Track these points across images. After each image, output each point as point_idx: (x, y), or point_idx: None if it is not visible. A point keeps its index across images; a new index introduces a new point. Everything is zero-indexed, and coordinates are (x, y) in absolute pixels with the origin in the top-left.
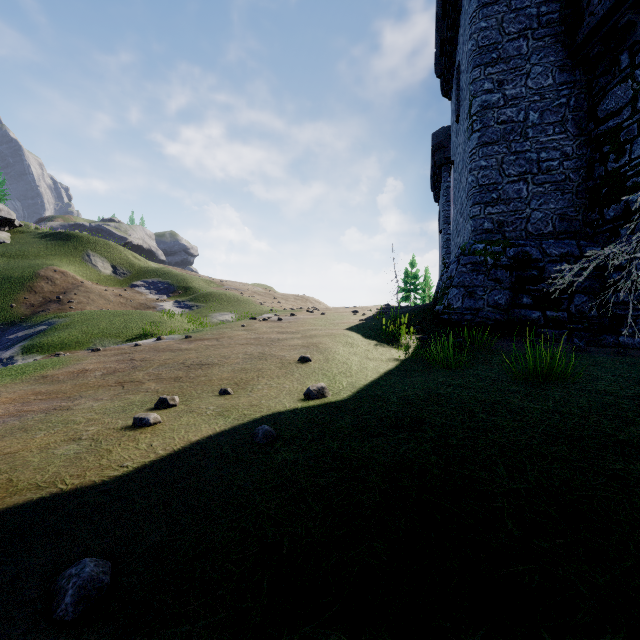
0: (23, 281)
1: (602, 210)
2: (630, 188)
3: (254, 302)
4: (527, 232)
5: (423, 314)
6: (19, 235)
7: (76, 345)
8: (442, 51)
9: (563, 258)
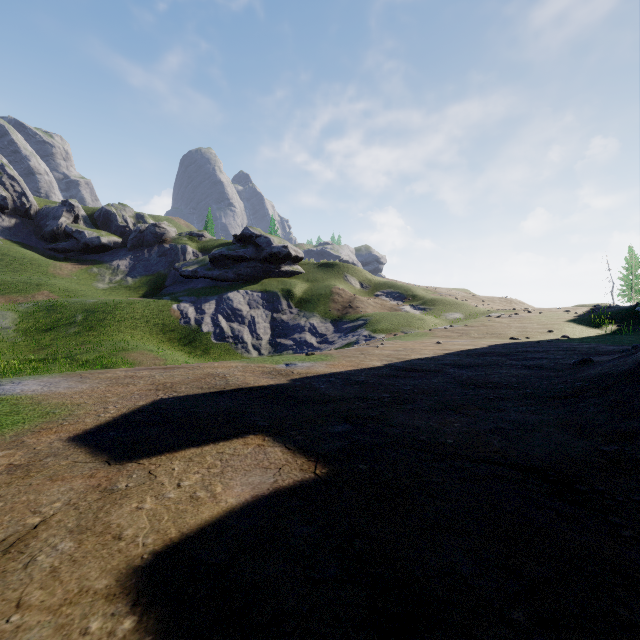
0: (328, 296)
1: None
2: None
3: (469, 305)
4: None
5: (625, 312)
6: (305, 267)
7: (394, 330)
8: None
9: None
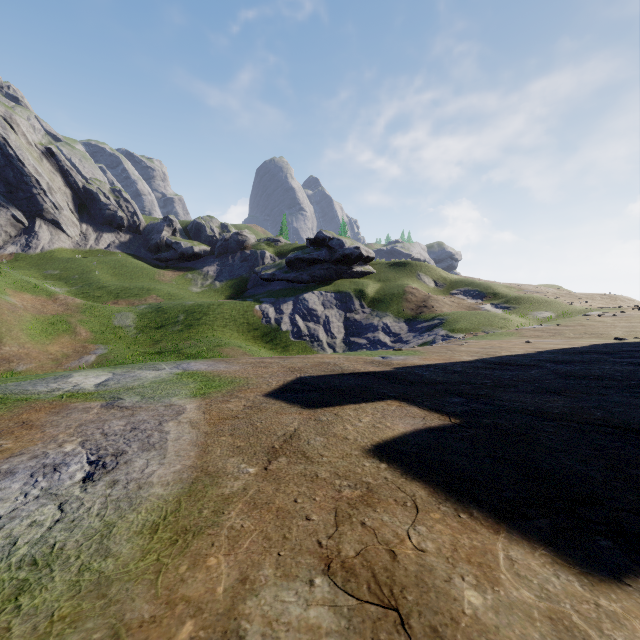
0: (400, 295)
1: None
2: None
3: (562, 303)
4: None
5: None
6: (376, 266)
7: (474, 329)
8: None
9: None
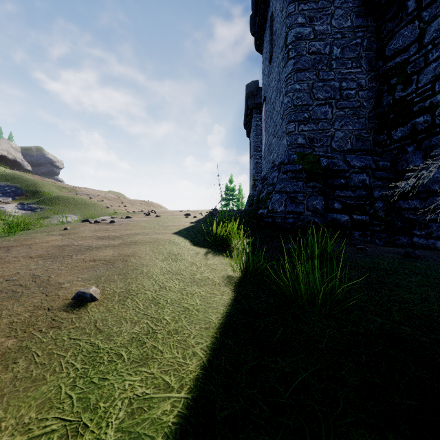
0: None
1: (390, 132)
2: (417, 112)
3: (101, 205)
4: (332, 148)
5: (249, 217)
6: None
7: None
8: (256, 12)
9: (363, 170)
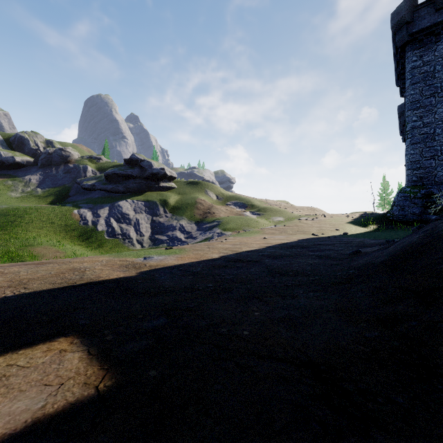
0: (193, 205)
1: None
2: None
3: (288, 211)
4: (435, 181)
5: (381, 217)
6: (177, 183)
7: (238, 229)
8: (399, 78)
9: None
